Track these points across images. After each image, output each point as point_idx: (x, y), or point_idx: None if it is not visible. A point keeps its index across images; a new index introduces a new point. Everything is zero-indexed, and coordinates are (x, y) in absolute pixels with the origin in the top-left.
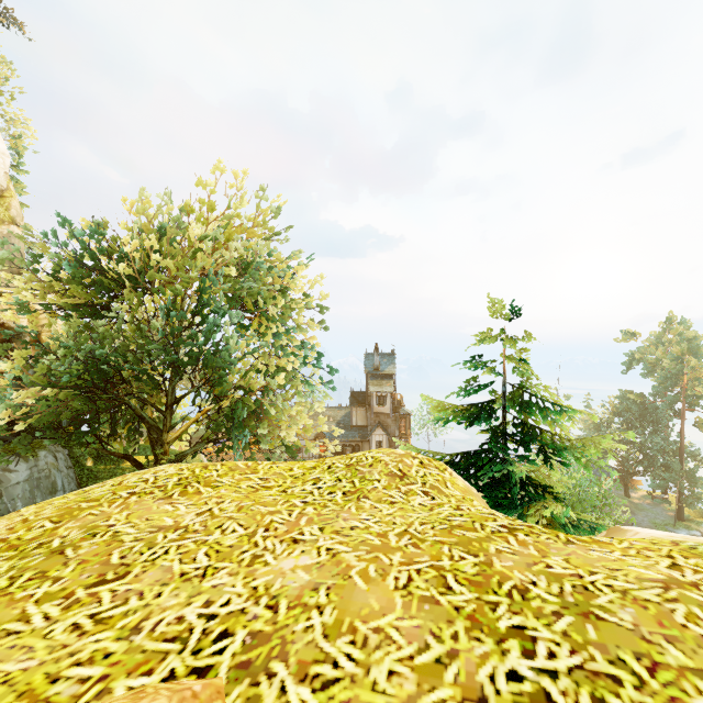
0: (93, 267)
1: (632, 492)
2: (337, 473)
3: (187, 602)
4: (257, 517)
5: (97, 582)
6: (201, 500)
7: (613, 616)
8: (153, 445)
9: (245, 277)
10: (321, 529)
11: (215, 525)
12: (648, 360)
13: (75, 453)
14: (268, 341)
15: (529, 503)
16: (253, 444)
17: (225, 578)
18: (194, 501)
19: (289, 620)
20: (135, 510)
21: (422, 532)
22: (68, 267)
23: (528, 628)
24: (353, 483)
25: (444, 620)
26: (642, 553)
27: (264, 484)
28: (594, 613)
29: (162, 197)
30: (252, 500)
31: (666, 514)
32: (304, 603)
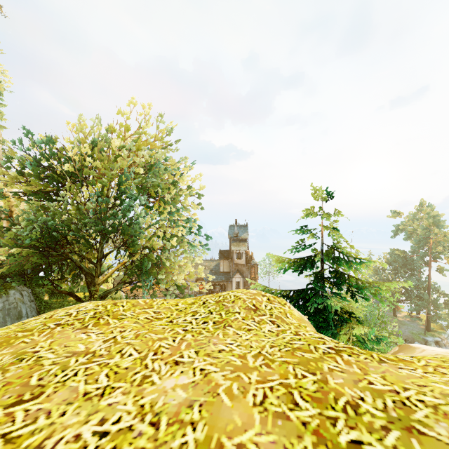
0: (47, 167)
1: (398, 313)
2: (209, 308)
3: (85, 420)
4: (149, 343)
5: (15, 402)
6: (109, 329)
7: (431, 431)
8: (88, 285)
9: (149, 174)
10: (196, 353)
11: (117, 350)
12: (408, 230)
13: (36, 291)
14: (165, 216)
15: (341, 325)
16: (155, 284)
17: (119, 397)
18: (103, 330)
19: (167, 436)
20: (57, 338)
21: (272, 353)
22: (29, 166)
23: (364, 443)
24: (220, 315)
25: (294, 435)
26: (437, 370)
27: (156, 316)
28: (415, 428)
29: (94, 121)
30: (146, 329)
31: (419, 327)
32: (181, 420)
